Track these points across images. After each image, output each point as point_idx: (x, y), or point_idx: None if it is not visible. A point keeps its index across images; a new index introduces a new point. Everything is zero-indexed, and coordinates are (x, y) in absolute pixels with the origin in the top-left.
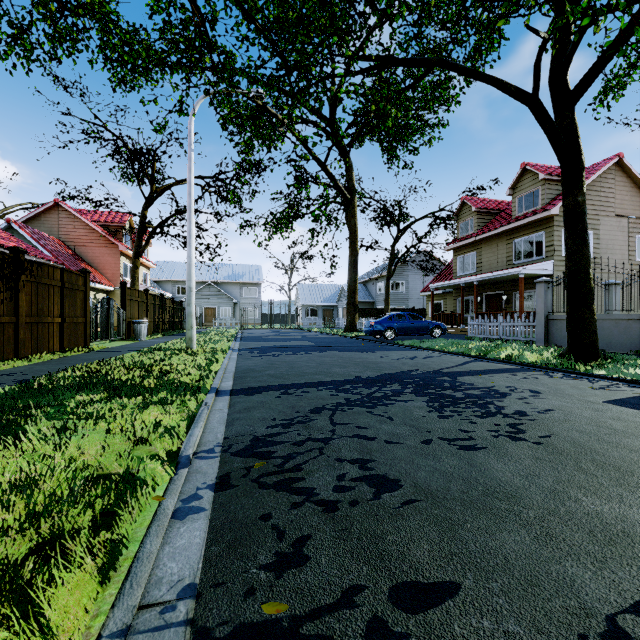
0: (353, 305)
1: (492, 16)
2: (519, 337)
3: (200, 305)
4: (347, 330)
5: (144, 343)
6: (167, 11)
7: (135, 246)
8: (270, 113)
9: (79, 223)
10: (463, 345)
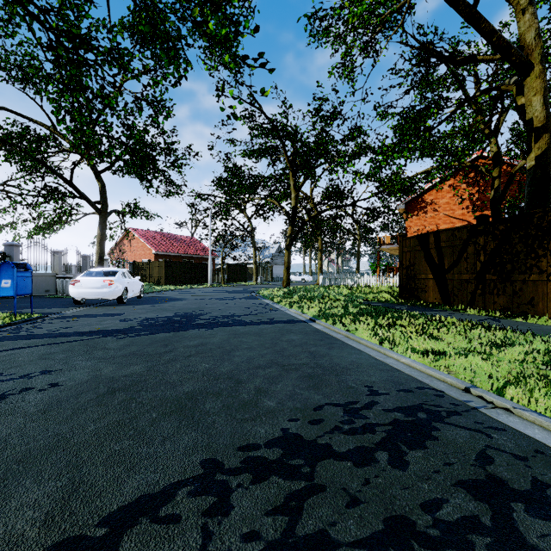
0: None
1: None
2: None
3: None
4: None
5: None
6: None
7: None
8: None
9: None
10: None
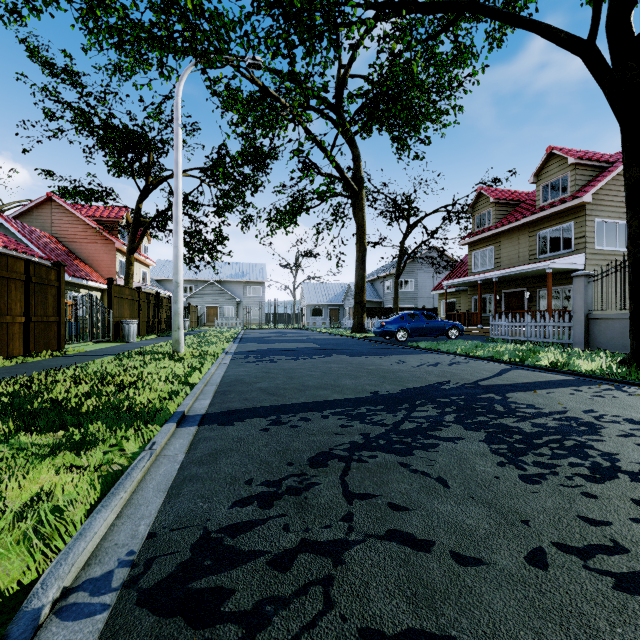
0: (361, 304)
1: None
2: (551, 339)
3: (202, 304)
4: (354, 330)
5: (131, 345)
6: None
7: (129, 241)
8: (271, 96)
9: (73, 218)
10: (490, 348)
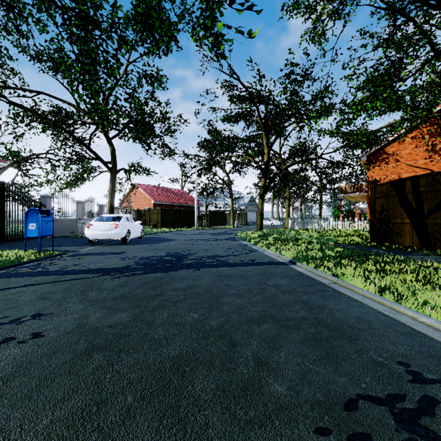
0: None
1: None
2: None
3: None
4: None
5: None
6: None
7: None
8: None
9: None
10: None
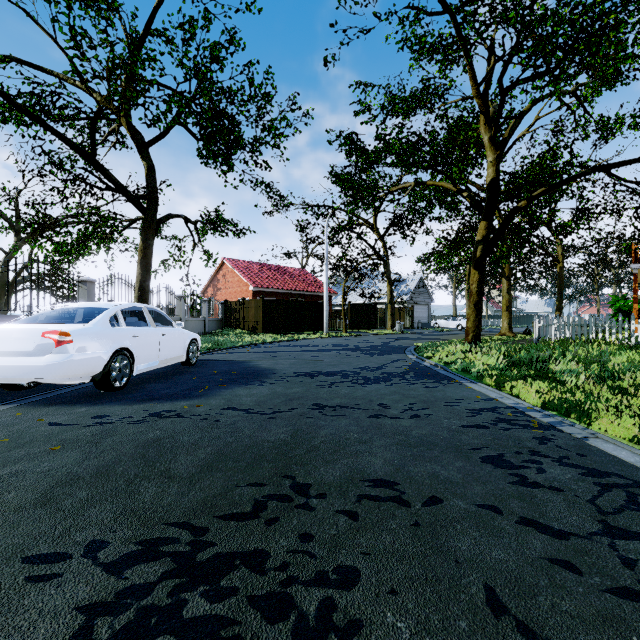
0: None
1: None
2: None
3: None
4: None
5: None
6: None
7: None
8: None
9: None
10: None
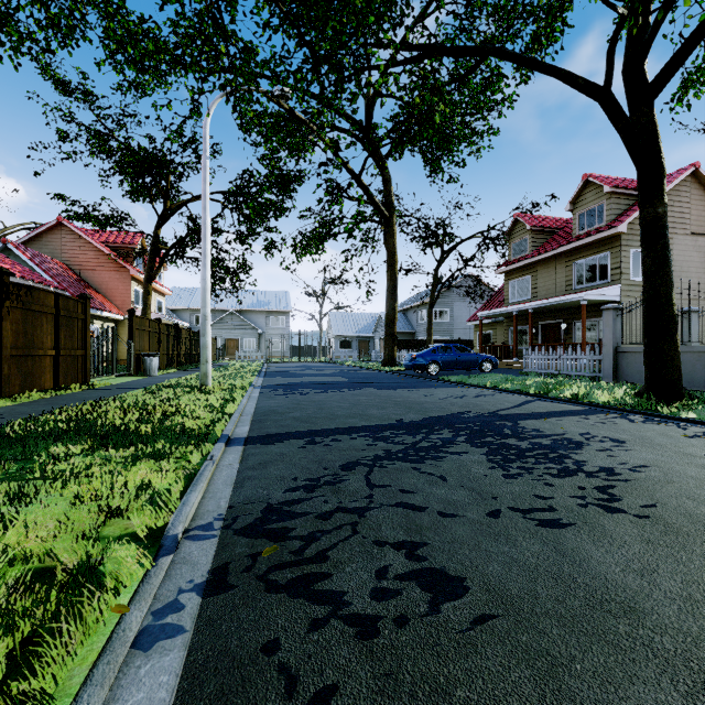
0: (392, 336)
1: (554, 0)
2: (583, 372)
3: (221, 336)
4: (385, 364)
5: (154, 379)
6: (180, 1)
7: (147, 269)
8: (298, 119)
9: (85, 244)
10: (519, 381)
